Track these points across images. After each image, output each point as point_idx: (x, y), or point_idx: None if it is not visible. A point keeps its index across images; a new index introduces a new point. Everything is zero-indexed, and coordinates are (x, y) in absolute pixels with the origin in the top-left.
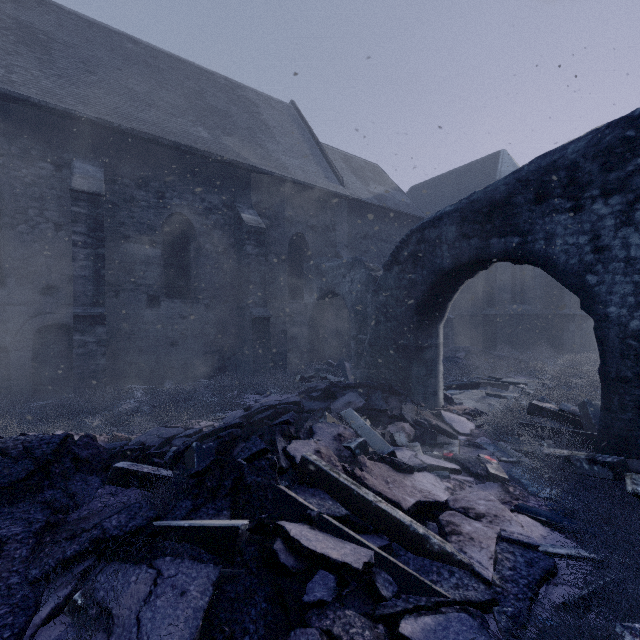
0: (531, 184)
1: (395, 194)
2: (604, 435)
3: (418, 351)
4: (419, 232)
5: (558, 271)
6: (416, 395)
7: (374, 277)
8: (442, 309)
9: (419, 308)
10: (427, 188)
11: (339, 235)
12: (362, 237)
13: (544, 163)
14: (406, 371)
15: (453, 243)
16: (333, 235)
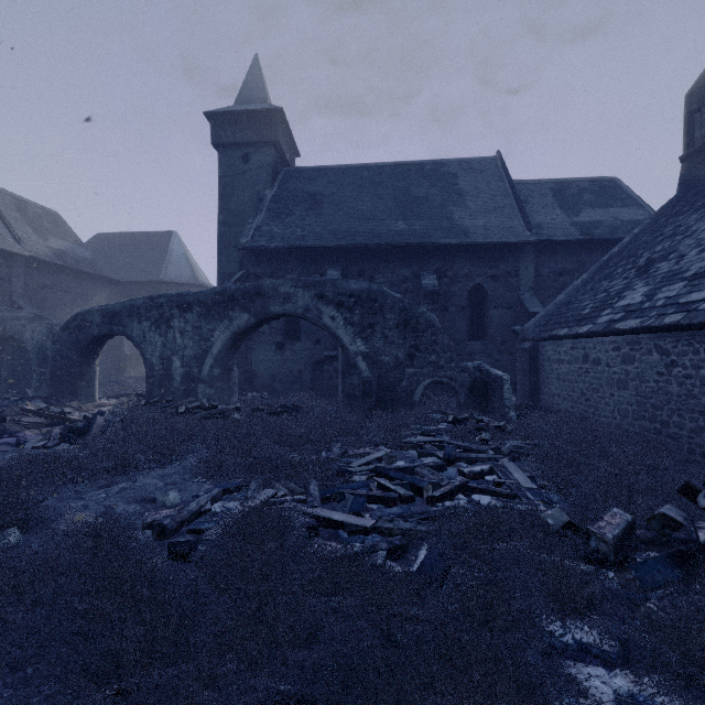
0: (128, 309)
1: (77, 249)
2: (146, 395)
3: (82, 375)
4: (82, 315)
5: (135, 342)
6: (81, 397)
7: (54, 330)
8: (97, 353)
9: (82, 353)
10: (114, 241)
11: (16, 286)
12: (41, 287)
13: (132, 303)
14: (75, 385)
15: (99, 325)
16: (9, 286)
